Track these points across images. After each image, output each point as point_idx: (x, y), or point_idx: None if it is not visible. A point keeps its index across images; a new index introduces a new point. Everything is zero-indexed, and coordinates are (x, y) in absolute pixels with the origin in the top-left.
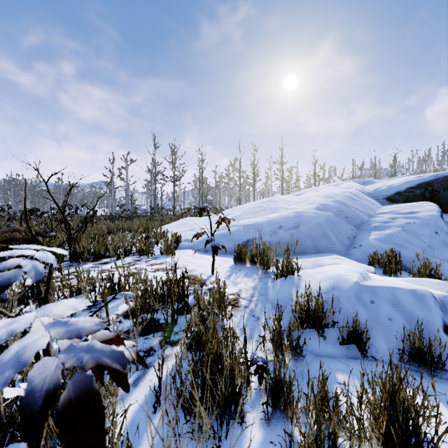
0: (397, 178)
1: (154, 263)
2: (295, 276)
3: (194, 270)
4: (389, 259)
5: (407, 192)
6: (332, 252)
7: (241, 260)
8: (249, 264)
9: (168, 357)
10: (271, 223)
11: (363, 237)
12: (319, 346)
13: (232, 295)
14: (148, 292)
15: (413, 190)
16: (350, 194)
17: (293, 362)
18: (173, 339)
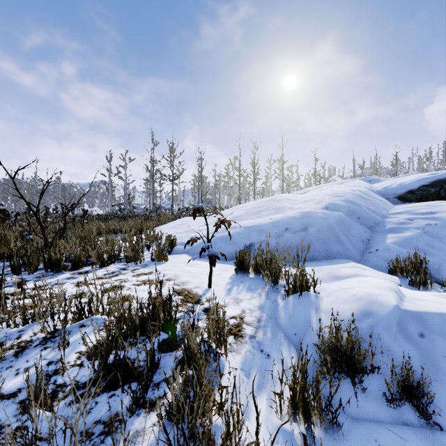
0: (404, 176)
1: (141, 273)
2: (311, 292)
3: (188, 282)
4: (412, 266)
5: (420, 190)
6: (345, 257)
7: (243, 269)
8: (253, 274)
9: (138, 435)
10: (276, 225)
11: (379, 240)
12: (356, 403)
13: (234, 319)
14: (123, 320)
15: (427, 188)
16: (360, 192)
17: (323, 433)
18: (151, 396)
